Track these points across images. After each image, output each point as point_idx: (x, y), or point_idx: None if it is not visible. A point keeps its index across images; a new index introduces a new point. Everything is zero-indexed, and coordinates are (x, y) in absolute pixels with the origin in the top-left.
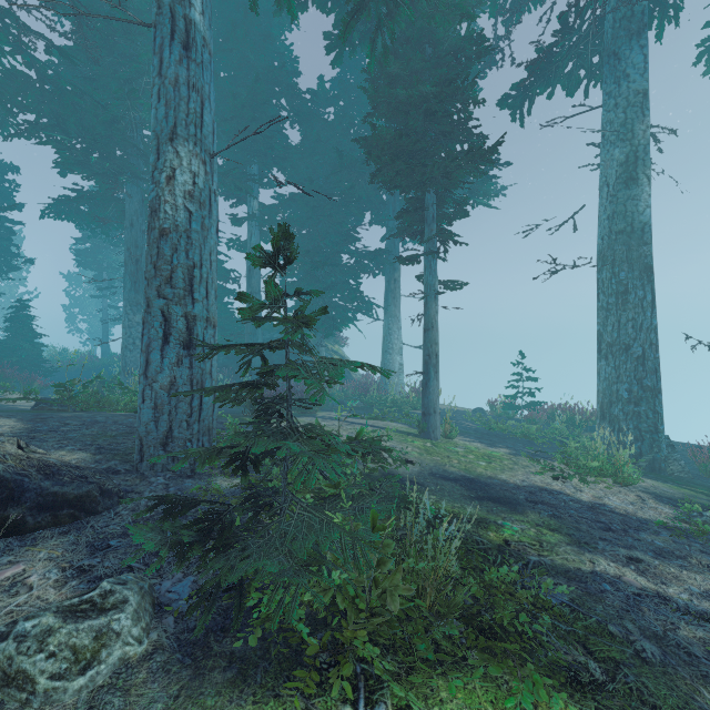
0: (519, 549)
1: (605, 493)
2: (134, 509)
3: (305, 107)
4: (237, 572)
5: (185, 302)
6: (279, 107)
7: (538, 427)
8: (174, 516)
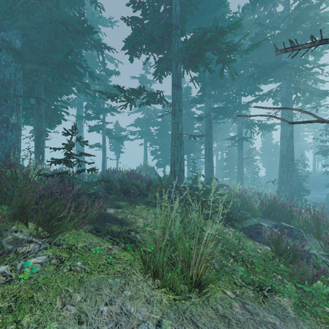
0: None
1: None
2: None
3: None
4: None
5: None
6: None
7: None
8: None
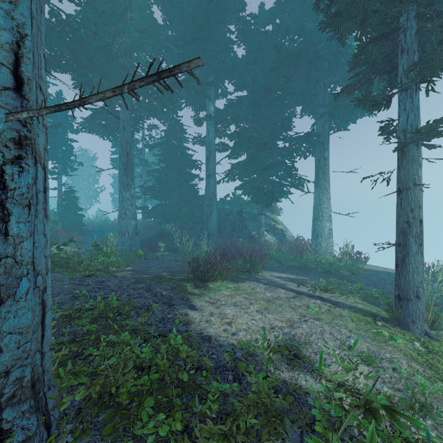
0: None
1: None
2: None
3: (249, 27)
4: None
5: None
6: (228, 31)
7: None
8: None
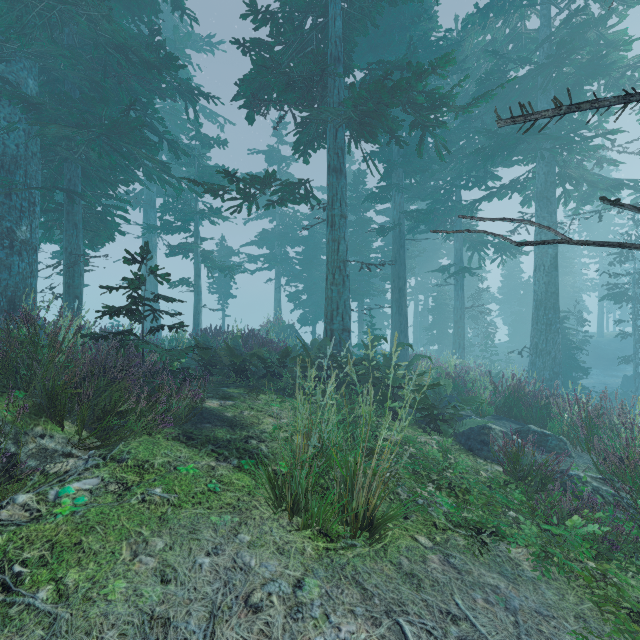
0: None
1: None
2: None
3: None
4: None
5: None
6: None
7: None
8: None
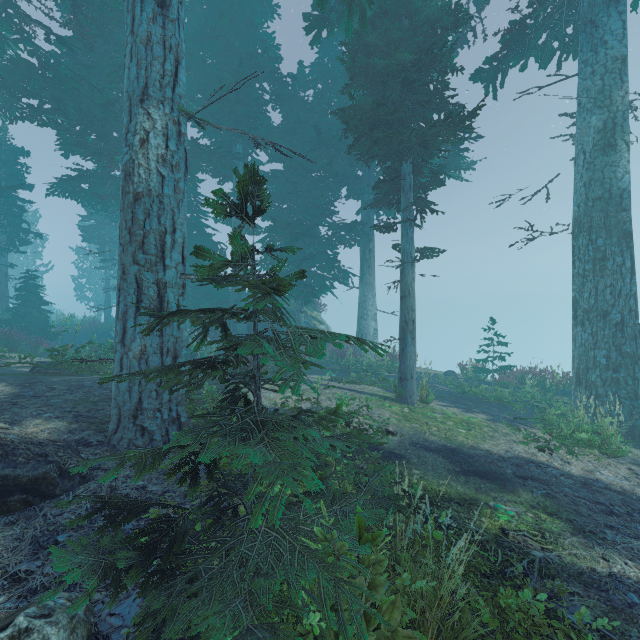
0: (519, 541)
1: (594, 465)
2: (96, 491)
3: (286, 90)
4: (181, 624)
5: (158, 268)
6: (261, 90)
7: (510, 391)
8: (118, 522)
